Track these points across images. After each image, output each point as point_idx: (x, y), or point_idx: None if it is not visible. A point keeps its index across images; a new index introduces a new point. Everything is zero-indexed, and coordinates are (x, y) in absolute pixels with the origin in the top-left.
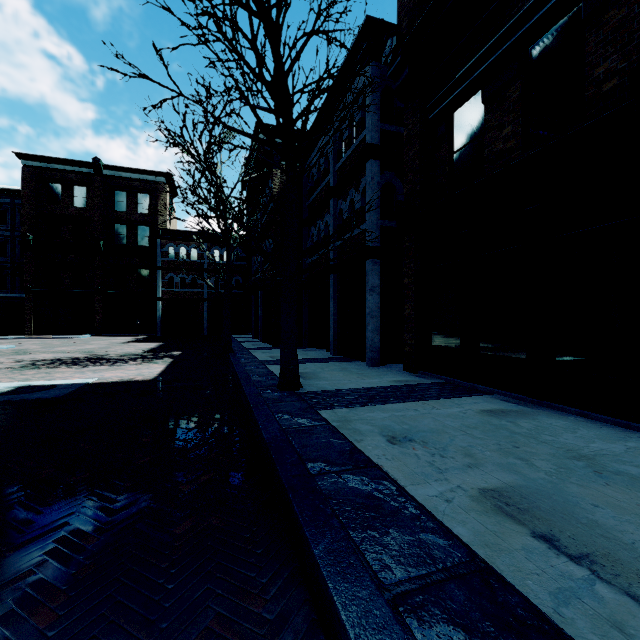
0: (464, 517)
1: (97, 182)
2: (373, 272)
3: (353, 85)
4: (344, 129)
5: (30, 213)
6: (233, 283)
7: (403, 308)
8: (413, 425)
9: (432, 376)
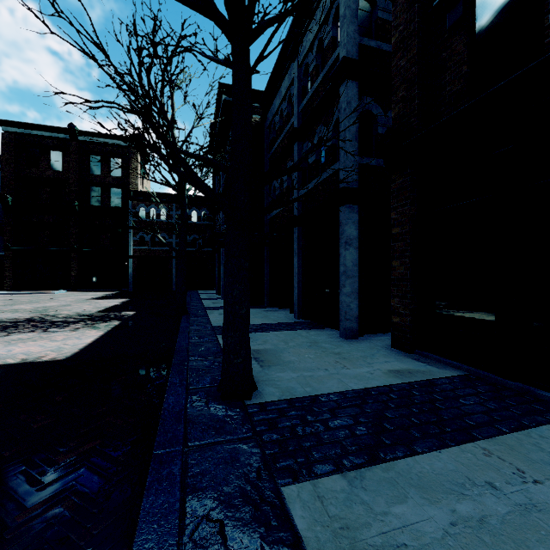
0: None
1: (72, 147)
2: (349, 221)
3: (322, 0)
4: (310, 60)
5: (9, 176)
6: (200, 241)
7: (391, 266)
8: None
9: (441, 361)
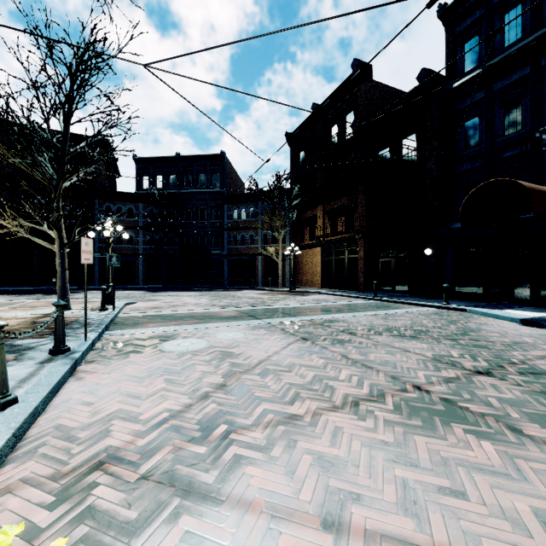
0: (28, 289)
1: None
2: None
3: None
4: None
5: None
6: None
7: None
8: (6, 289)
9: None
